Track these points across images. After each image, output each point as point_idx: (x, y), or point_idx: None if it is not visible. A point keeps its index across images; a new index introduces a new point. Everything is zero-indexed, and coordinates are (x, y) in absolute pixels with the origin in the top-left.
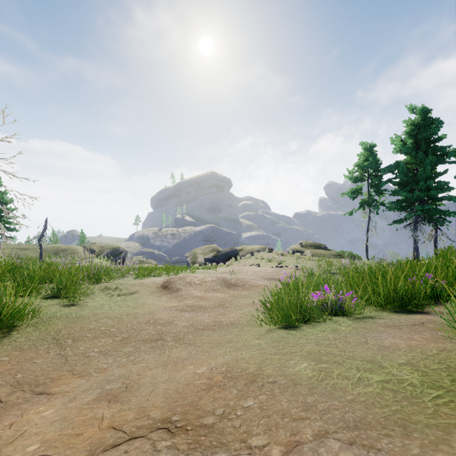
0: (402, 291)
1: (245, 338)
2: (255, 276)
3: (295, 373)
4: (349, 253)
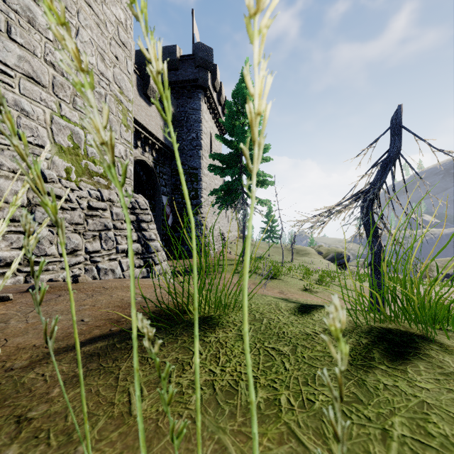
0: None
1: None
2: None
3: None
4: None
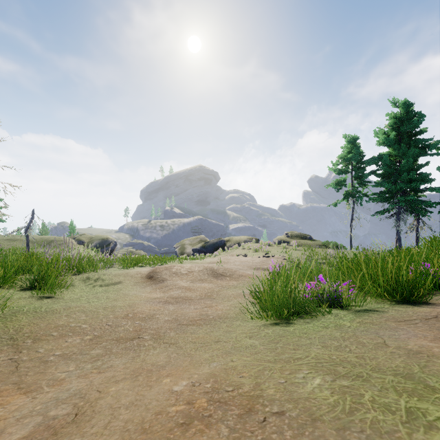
0: (403, 281)
1: (235, 336)
2: (243, 266)
3: (308, 396)
4: (334, 243)
